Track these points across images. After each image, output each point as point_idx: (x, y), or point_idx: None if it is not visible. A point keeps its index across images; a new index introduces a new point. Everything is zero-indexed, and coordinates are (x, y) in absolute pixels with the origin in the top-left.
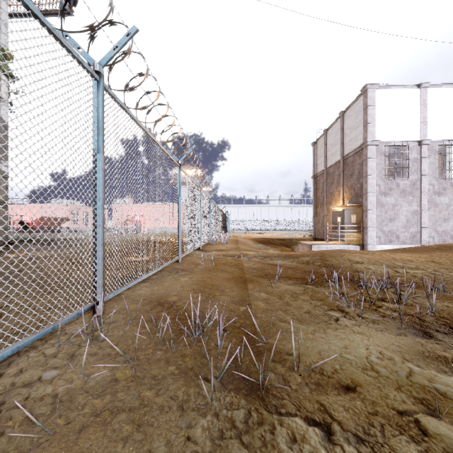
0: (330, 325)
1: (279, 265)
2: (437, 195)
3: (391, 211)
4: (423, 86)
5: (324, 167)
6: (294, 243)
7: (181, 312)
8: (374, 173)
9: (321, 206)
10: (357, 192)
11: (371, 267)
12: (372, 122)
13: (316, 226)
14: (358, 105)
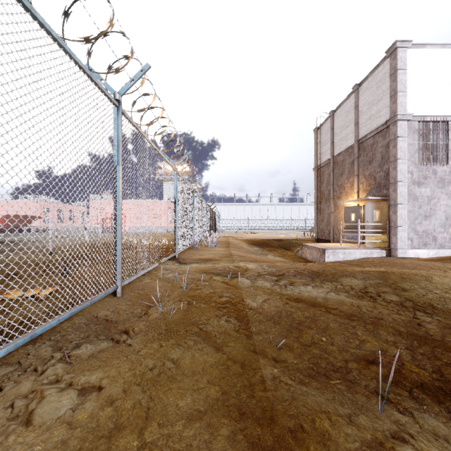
0: None
1: (319, 303)
2: None
3: (426, 206)
4: None
5: (330, 155)
6: (294, 245)
7: None
8: (405, 156)
9: (326, 201)
10: (380, 181)
11: None
12: (403, 91)
13: (319, 225)
14: (381, 72)
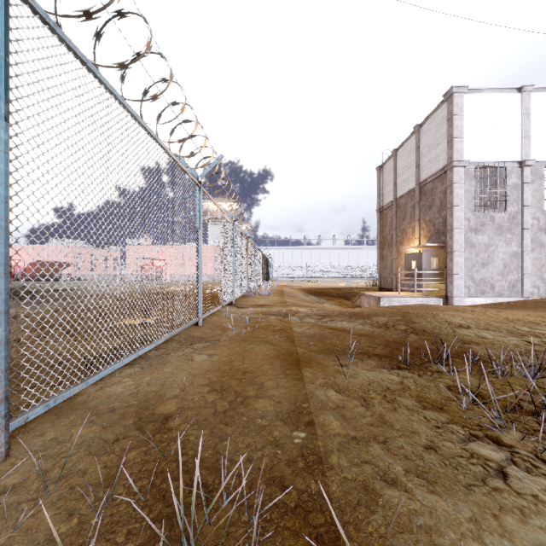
0: (501, 496)
1: (346, 329)
2: (543, 232)
3: (483, 254)
4: (525, 90)
5: (393, 197)
6: (354, 295)
7: (172, 453)
8: (461, 203)
9: (389, 247)
10: (439, 228)
11: (486, 335)
12: (459, 137)
13: (382, 273)
14: (440, 116)
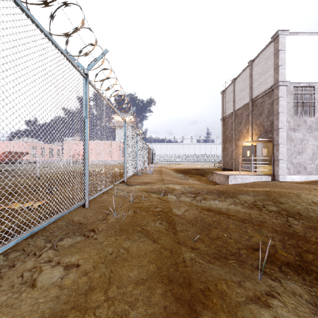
0: None
1: (223, 212)
2: None
3: (299, 145)
4: None
5: (233, 110)
6: (207, 173)
7: None
8: (284, 110)
9: (230, 142)
10: (267, 128)
11: None
12: (283, 65)
13: (225, 159)
14: (268, 52)
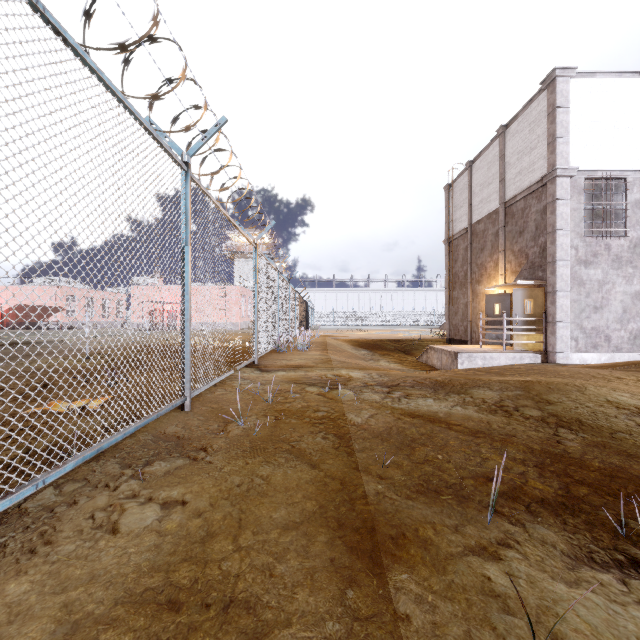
0: None
1: (439, 418)
2: None
3: (596, 294)
4: None
5: (467, 223)
6: (416, 348)
7: None
8: (567, 225)
9: (461, 287)
10: (534, 260)
11: None
12: (564, 136)
13: (452, 320)
14: (535, 110)
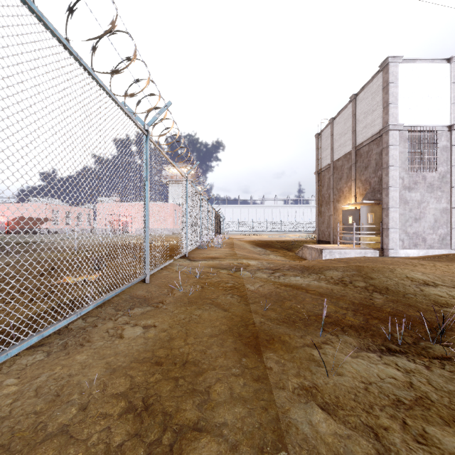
0: None
1: (302, 287)
2: None
3: (416, 210)
4: (454, 60)
5: (330, 160)
6: (295, 246)
7: None
8: (396, 163)
9: (327, 204)
10: (374, 186)
11: None
12: (394, 103)
13: (320, 227)
14: (375, 85)
